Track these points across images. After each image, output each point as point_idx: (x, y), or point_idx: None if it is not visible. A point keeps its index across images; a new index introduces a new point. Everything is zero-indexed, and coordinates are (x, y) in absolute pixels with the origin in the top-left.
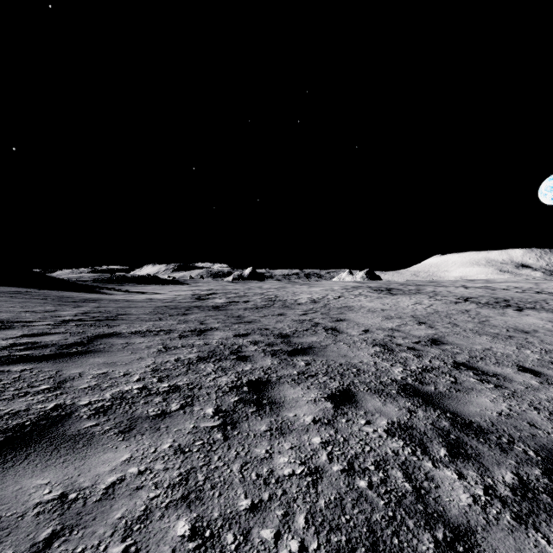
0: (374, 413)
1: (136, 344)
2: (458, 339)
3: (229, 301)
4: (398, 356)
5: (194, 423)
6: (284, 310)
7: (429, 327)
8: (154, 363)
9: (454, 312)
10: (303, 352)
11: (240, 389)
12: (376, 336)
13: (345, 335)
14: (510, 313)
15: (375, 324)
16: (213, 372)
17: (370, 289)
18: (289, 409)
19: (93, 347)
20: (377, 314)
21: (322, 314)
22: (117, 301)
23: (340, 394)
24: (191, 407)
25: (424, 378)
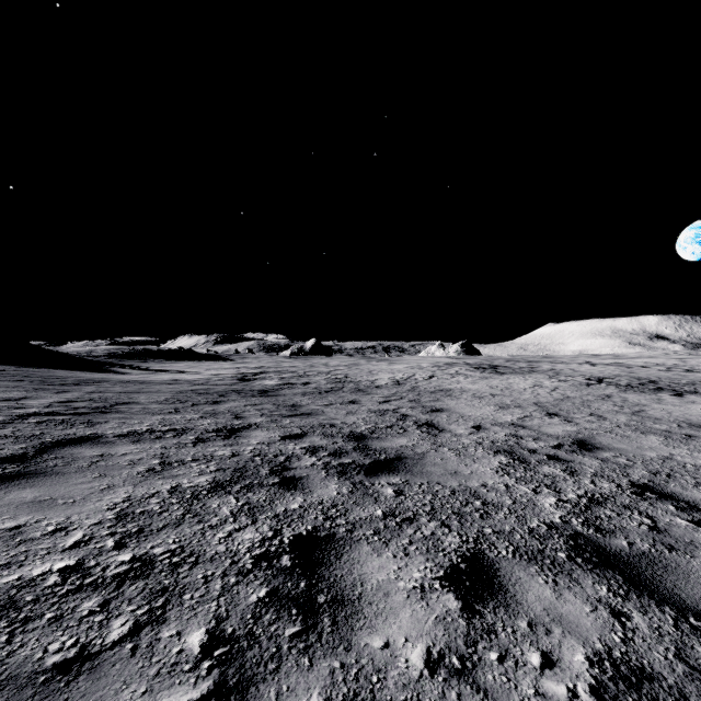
0: (549, 625)
1: (115, 457)
2: (615, 440)
3: (283, 382)
4: (539, 472)
5: (144, 696)
6: (358, 396)
7: (565, 422)
8: (127, 498)
9: (592, 398)
10: (389, 468)
11: (275, 561)
12: (494, 436)
13: (448, 435)
14: (668, 399)
15: (487, 416)
16: (231, 518)
17: (469, 367)
18: (373, 621)
19: (36, 466)
20: (486, 401)
21: (410, 401)
22: (126, 383)
23: (466, 567)
24: (156, 628)
25: (600, 520)
